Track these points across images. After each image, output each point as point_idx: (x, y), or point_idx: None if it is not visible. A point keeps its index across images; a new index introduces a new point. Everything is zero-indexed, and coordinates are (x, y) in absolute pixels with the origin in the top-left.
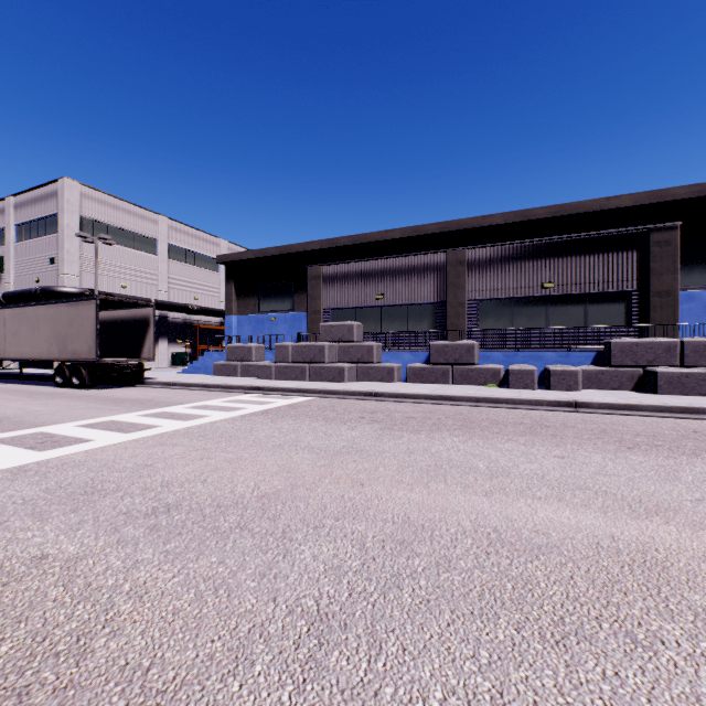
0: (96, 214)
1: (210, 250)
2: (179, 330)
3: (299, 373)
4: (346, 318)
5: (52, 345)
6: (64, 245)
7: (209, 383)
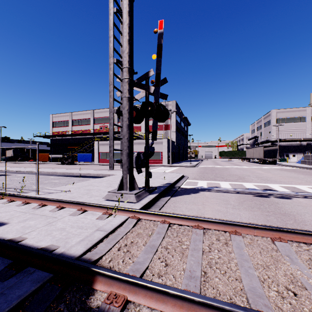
0: (281, 116)
1: None
2: None
3: None
4: None
5: (258, 155)
6: (271, 128)
7: (285, 164)
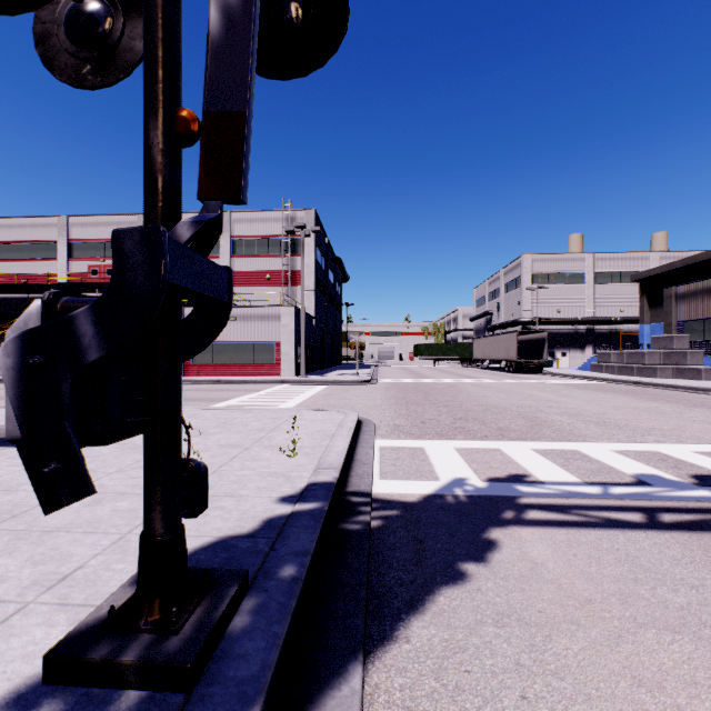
0: (540, 269)
1: (637, 266)
2: (604, 338)
3: (629, 371)
4: (695, 328)
5: (504, 353)
6: (522, 294)
7: (566, 374)
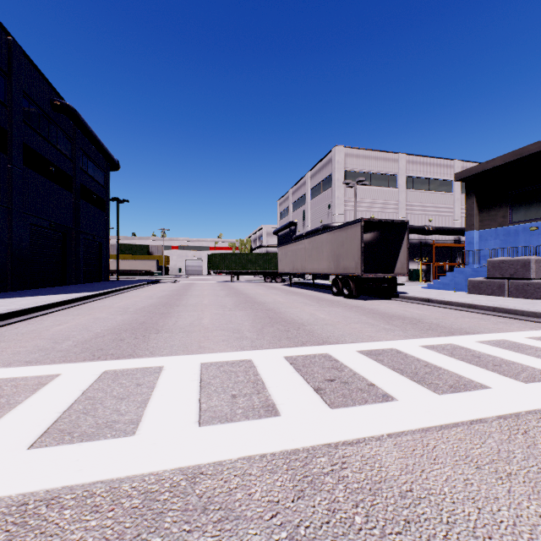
0: (354, 166)
1: (443, 174)
2: (414, 249)
3: None
4: None
5: (330, 263)
6: (335, 194)
7: (477, 303)
